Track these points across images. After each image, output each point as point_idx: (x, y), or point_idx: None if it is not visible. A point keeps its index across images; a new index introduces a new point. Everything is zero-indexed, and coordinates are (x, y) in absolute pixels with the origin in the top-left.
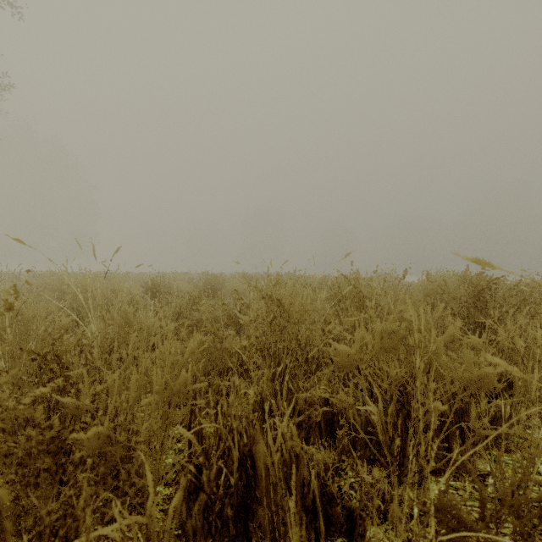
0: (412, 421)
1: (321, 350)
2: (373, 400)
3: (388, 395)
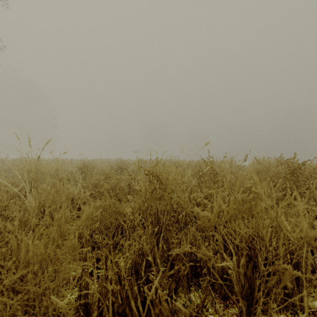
0: (258, 270)
1: (188, 212)
2: (226, 250)
3: (239, 249)
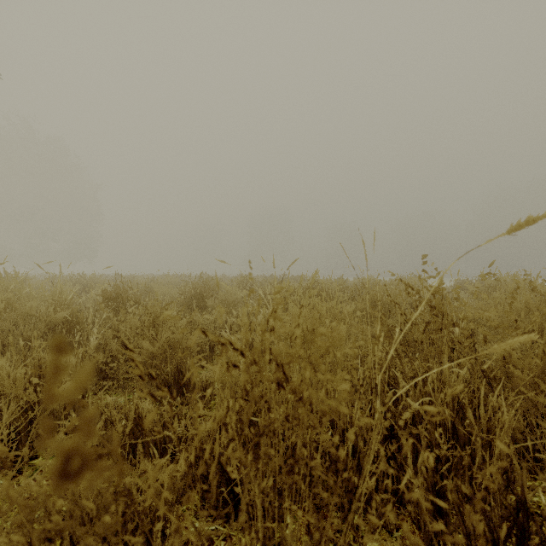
0: None
1: None
2: None
3: None
